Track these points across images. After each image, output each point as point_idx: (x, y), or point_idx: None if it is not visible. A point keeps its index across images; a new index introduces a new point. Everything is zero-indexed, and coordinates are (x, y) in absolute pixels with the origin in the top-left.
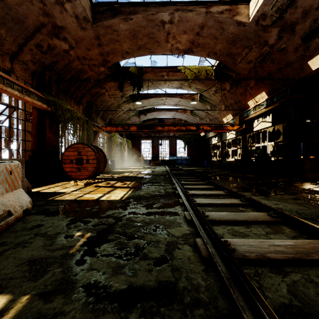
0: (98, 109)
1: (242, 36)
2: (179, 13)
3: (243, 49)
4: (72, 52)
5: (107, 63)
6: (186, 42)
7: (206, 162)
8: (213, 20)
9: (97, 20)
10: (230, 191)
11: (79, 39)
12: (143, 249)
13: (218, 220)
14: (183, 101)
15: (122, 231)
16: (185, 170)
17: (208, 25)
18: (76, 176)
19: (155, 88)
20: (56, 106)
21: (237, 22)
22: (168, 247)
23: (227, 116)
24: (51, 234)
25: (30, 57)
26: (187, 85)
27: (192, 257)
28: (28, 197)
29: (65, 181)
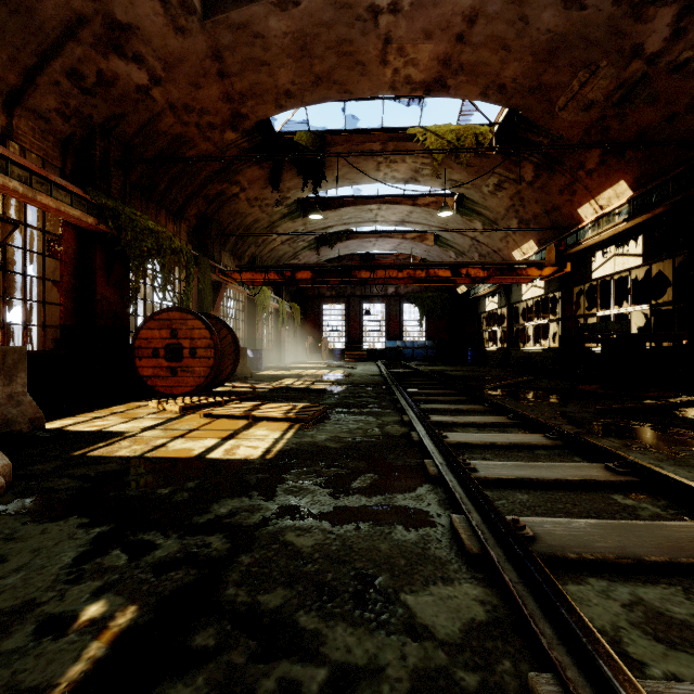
0: (224, 234)
1: (574, 37)
2: None
3: (575, 71)
4: (156, 92)
5: (243, 121)
6: (431, 62)
7: (471, 353)
8: None
9: (214, 10)
10: (564, 435)
11: (173, 59)
12: None
13: (575, 558)
14: (418, 214)
15: (248, 601)
16: (424, 372)
17: (487, 11)
18: (166, 388)
19: (354, 183)
20: (120, 221)
21: None
22: None
23: (523, 246)
24: None
25: (56, 102)
26: (428, 173)
27: None
28: None
29: (139, 399)
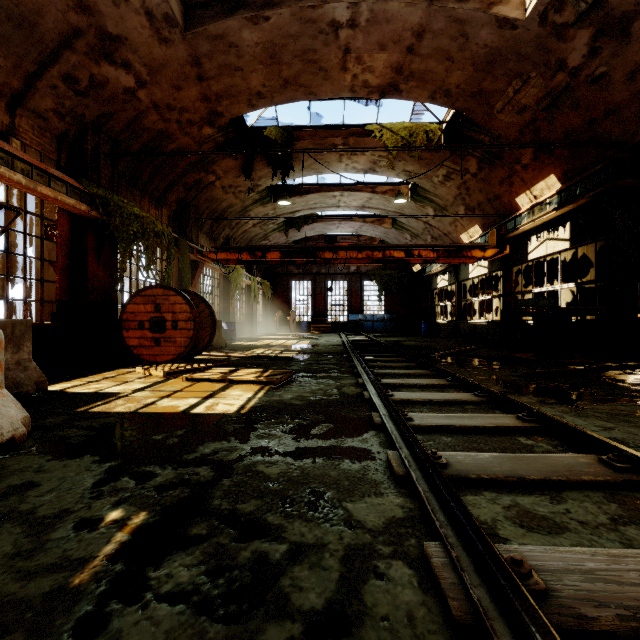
0: (201, 217)
1: (508, 52)
2: (371, 2)
3: (509, 80)
4: (142, 94)
5: (219, 118)
6: (385, 70)
7: (425, 325)
8: (445, 17)
9: (194, 23)
10: (489, 393)
11: (157, 65)
12: (279, 575)
13: (475, 478)
14: (376, 200)
15: (229, 508)
16: (381, 342)
17: (432, 28)
18: (151, 356)
19: (318, 172)
20: (109, 208)
21: (497, 20)
22: (347, 570)
23: (469, 230)
24: (44, 515)
25: (53, 103)
26: (385, 165)
27: (420, 613)
28: (20, 408)
29: (126, 366)
